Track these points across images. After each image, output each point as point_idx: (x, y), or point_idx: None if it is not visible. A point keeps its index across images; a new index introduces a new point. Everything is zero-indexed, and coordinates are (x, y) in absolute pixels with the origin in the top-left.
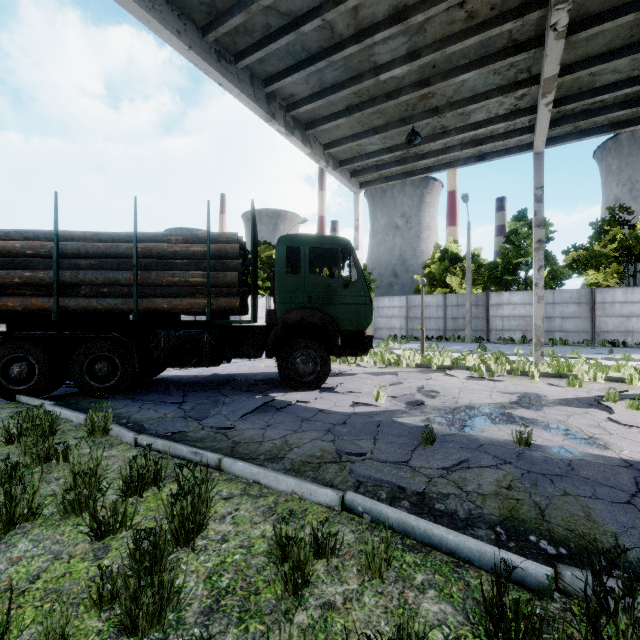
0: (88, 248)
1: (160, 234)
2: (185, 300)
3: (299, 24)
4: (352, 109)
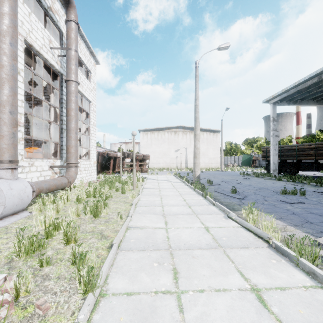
0: (286, 148)
1: (301, 144)
2: (308, 157)
3: None
4: None
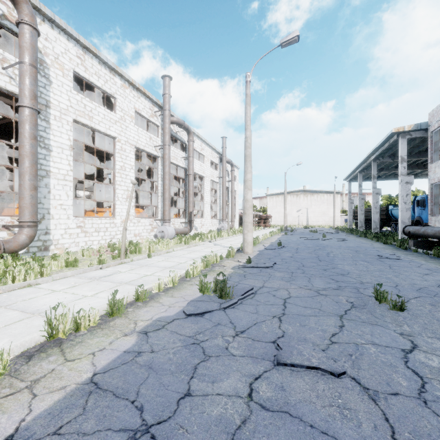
0: (365, 211)
1: None
2: None
3: (394, 173)
4: (422, 172)
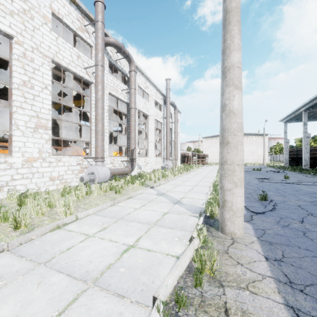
0: (300, 149)
1: (310, 147)
2: (314, 155)
3: None
4: None
